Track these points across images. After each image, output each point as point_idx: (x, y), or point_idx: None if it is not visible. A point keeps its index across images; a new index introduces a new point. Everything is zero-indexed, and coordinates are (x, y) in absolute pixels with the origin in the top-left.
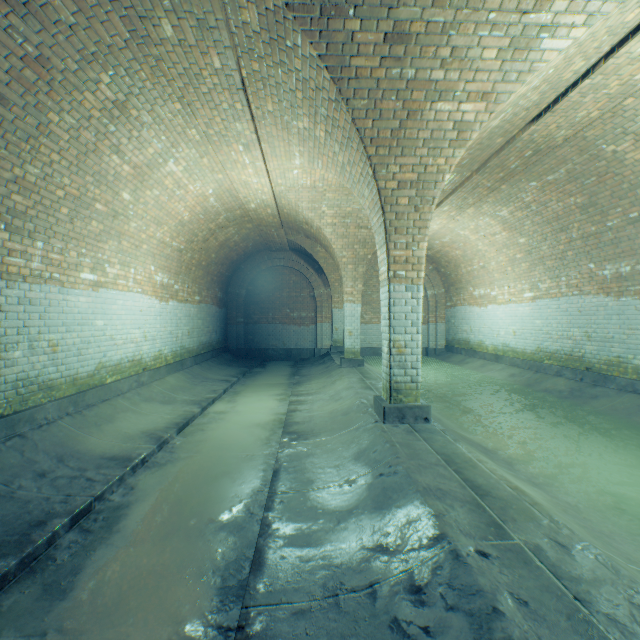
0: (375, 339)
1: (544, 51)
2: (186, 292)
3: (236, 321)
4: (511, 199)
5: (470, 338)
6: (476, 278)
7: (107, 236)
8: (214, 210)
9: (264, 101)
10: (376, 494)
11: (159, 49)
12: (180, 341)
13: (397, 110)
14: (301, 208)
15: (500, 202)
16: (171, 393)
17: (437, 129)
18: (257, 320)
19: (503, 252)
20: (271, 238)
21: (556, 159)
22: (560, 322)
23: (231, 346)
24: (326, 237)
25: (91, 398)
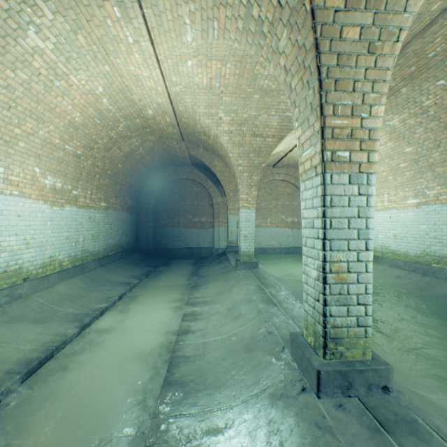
0: (263, 240)
1: None
2: (89, 198)
3: (146, 225)
4: (407, 105)
5: None
6: None
7: None
8: (111, 115)
9: None
10: None
11: None
12: (81, 245)
13: None
14: (198, 114)
15: (394, 109)
16: (54, 305)
17: None
18: (164, 224)
19: (385, 162)
20: (174, 152)
21: None
22: None
23: (142, 246)
24: (223, 145)
25: None
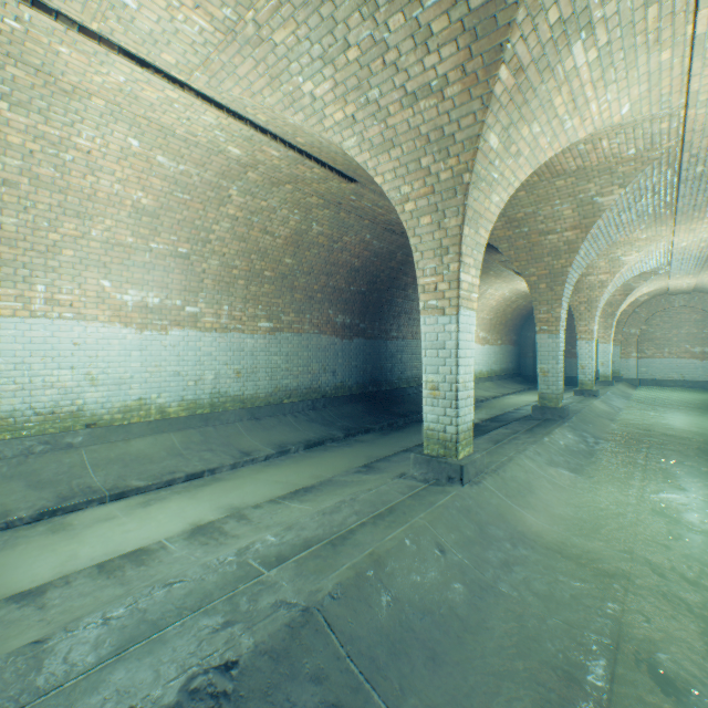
0: (657, 372)
1: (624, 260)
2: (493, 339)
3: (526, 355)
4: None
5: None
6: None
7: None
8: (508, 297)
9: None
10: None
11: (488, 275)
12: (490, 366)
13: None
14: None
15: None
16: (487, 389)
17: (590, 284)
18: None
19: None
20: None
21: None
22: None
23: (522, 373)
24: None
25: None
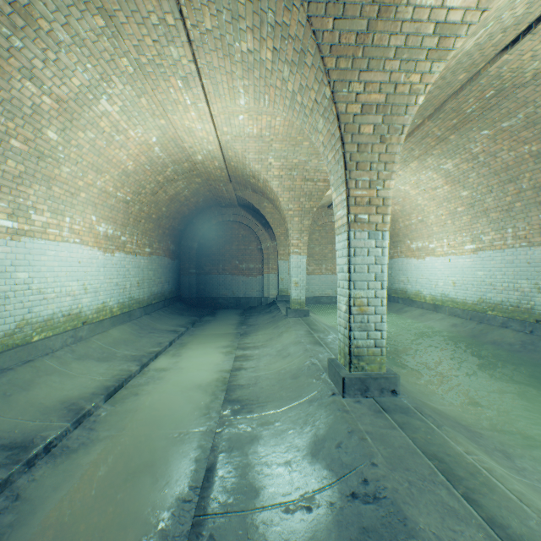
0: (317, 288)
1: None
2: (135, 244)
3: (188, 272)
4: (458, 150)
5: (407, 288)
6: (414, 232)
7: (30, 179)
8: (160, 161)
9: (200, 14)
10: (352, 540)
11: None
12: (128, 292)
13: (365, 4)
14: (248, 160)
15: (446, 154)
16: (112, 348)
17: (414, 33)
18: (208, 271)
19: (443, 206)
20: (220, 193)
21: (516, 102)
22: (505, 274)
23: (184, 295)
24: (273, 190)
25: (7, 361)
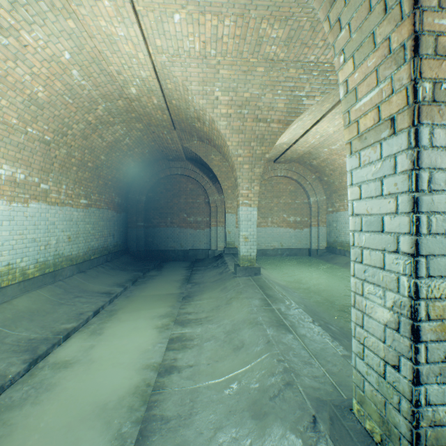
0: (264, 241)
1: None
2: (64, 194)
3: (136, 225)
4: None
5: None
6: None
7: None
8: (85, 93)
9: None
10: None
11: None
12: (53, 249)
13: None
14: (190, 93)
15: None
16: (3, 328)
17: None
18: (156, 224)
19: None
20: (165, 143)
21: None
22: None
23: (131, 248)
24: (220, 132)
25: None
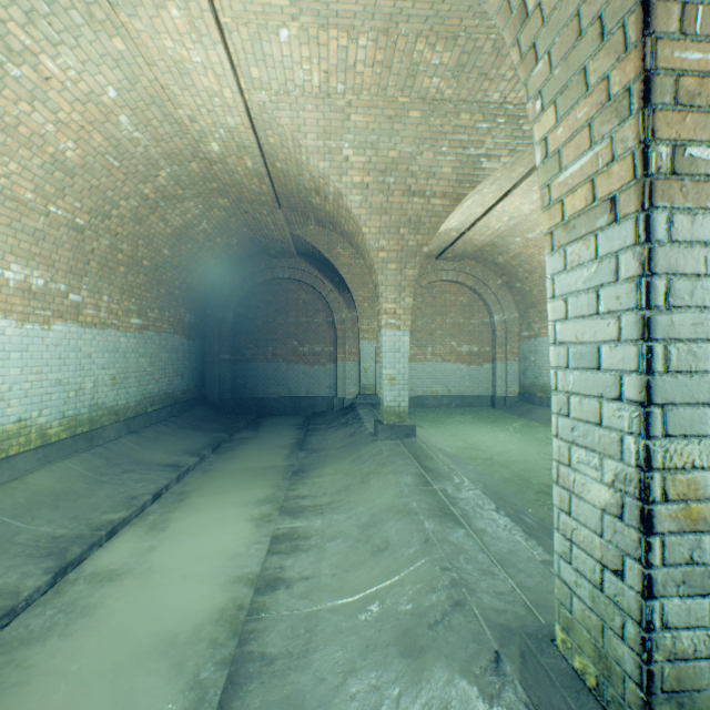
0: (420, 384)
1: None
2: (105, 309)
3: (219, 358)
4: None
5: None
6: None
7: None
8: (140, 152)
9: None
10: None
11: None
12: (89, 396)
13: None
14: (304, 151)
15: None
16: (13, 520)
17: None
18: (250, 357)
19: None
20: (265, 230)
21: None
22: None
23: (211, 395)
24: (351, 212)
25: None
